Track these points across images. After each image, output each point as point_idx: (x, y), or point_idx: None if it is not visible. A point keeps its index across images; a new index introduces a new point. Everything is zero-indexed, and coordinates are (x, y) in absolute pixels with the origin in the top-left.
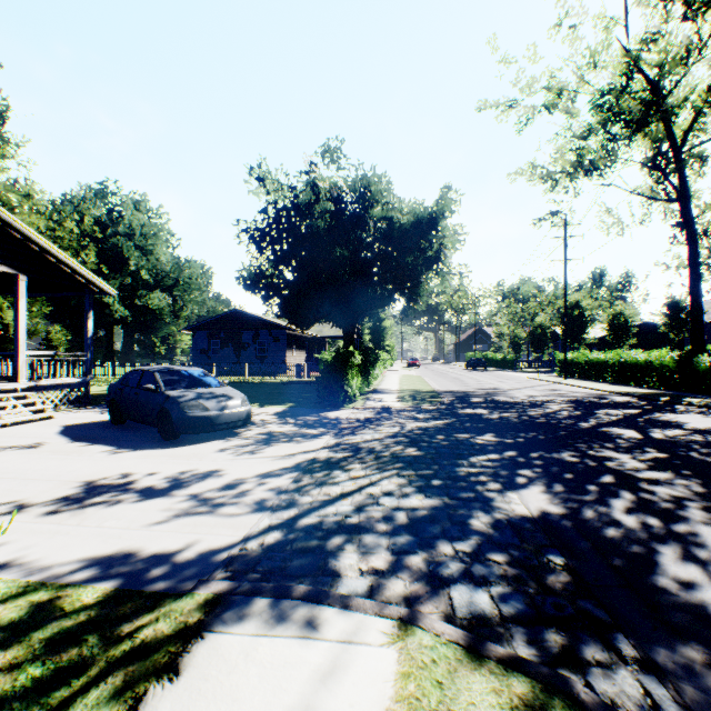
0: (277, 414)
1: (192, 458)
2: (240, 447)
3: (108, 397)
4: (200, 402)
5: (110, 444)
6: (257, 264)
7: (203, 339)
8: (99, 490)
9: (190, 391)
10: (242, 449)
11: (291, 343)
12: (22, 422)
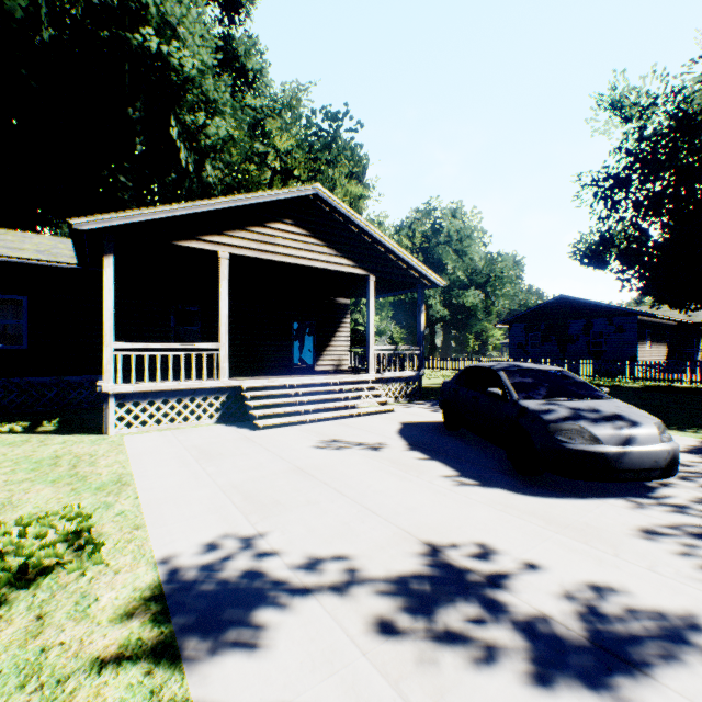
0: (697, 453)
1: (591, 539)
2: (687, 535)
3: (440, 396)
4: (580, 426)
5: (448, 464)
6: (598, 230)
7: (520, 332)
8: (450, 582)
9: (556, 403)
10: (700, 546)
11: (643, 334)
12: (370, 412)
